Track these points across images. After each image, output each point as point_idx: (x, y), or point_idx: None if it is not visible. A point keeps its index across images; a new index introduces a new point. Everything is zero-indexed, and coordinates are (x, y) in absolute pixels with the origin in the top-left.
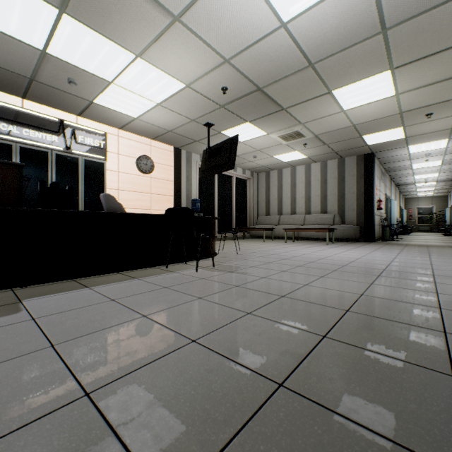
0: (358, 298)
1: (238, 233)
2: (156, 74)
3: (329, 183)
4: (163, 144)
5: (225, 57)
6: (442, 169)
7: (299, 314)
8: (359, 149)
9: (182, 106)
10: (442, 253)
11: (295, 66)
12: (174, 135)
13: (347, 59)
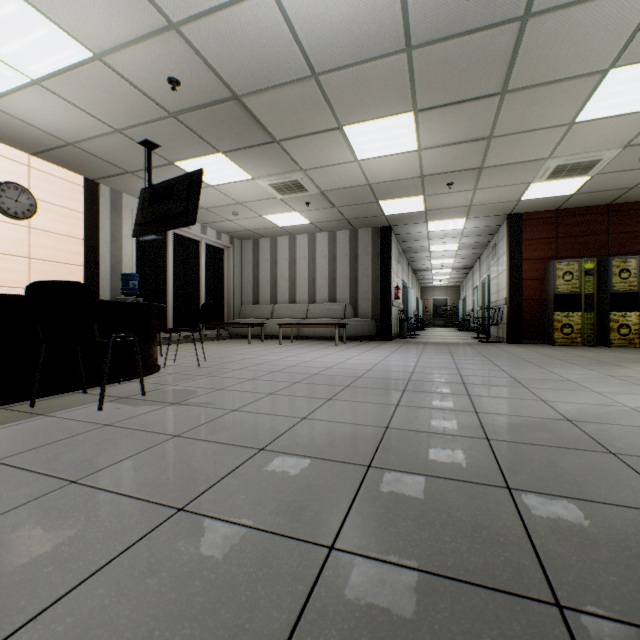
0: (383, 435)
1: (209, 331)
2: (19, 10)
3: (339, 262)
4: (59, 168)
5: (170, 17)
6: (458, 254)
7: (288, 492)
8: (376, 219)
9: (91, 98)
10: (463, 352)
11: (292, 70)
12: (82, 155)
13: (363, 80)
